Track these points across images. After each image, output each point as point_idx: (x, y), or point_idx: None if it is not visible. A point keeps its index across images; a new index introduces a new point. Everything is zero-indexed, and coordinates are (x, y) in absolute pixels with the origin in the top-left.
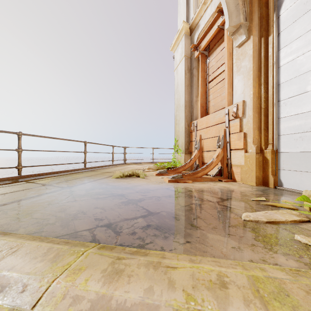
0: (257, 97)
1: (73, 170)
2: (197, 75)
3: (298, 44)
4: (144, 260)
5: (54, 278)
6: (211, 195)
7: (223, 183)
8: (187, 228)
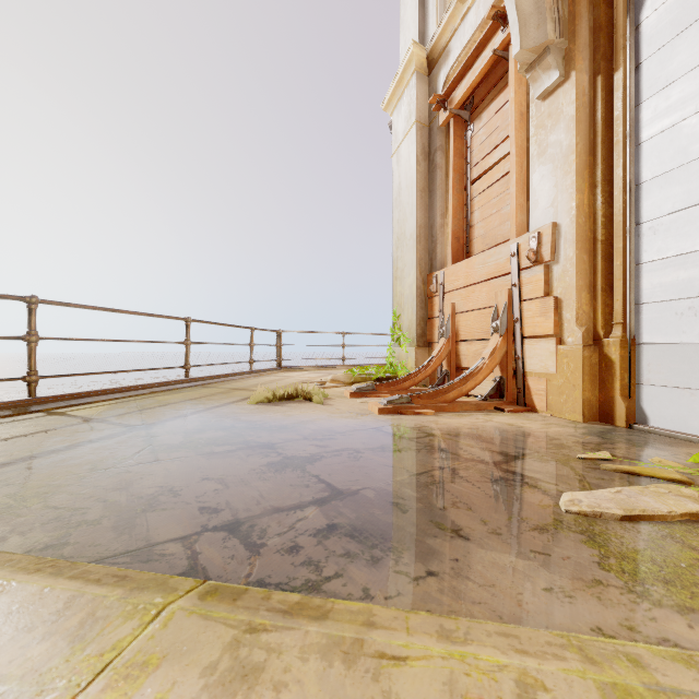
0: (586, 216)
1: (159, 385)
2: (444, 166)
3: (684, 89)
4: (318, 633)
5: (71, 695)
6: (480, 445)
7: (506, 417)
8: (428, 533)
